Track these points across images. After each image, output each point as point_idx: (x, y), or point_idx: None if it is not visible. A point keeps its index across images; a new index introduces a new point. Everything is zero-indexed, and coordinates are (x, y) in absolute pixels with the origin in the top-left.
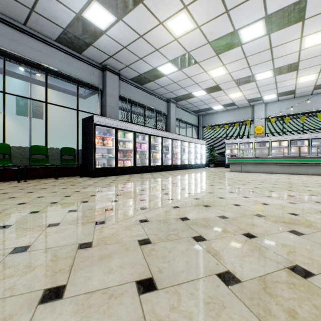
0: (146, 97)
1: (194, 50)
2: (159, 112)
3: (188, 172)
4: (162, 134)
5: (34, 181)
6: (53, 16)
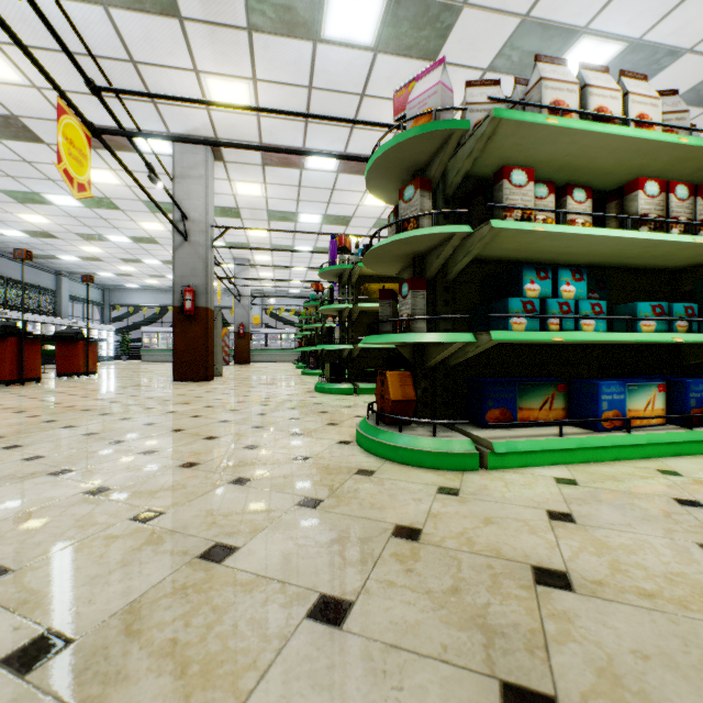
0: (28, 272)
1: (103, 258)
2: (45, 289)
3: None
4: (57, 321)
5: None
6: None
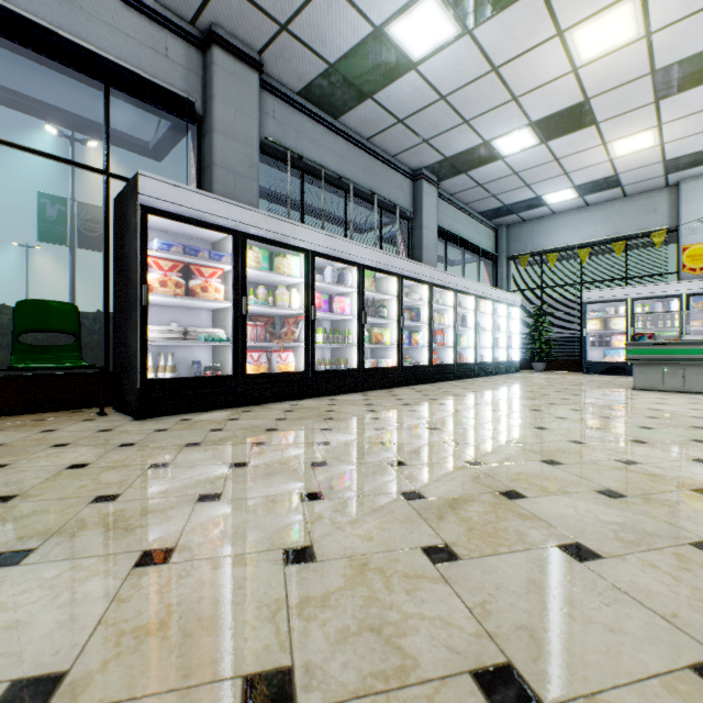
0: (349, 157)
1: None
2: (388, 208)
3: (493, 392)
4: (401, 266)
5: None
6: None
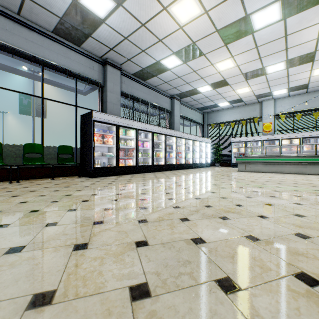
0: (149, 93)
1: (200, 40)
2: (162, 109)
3: (194, 172)
4: (166, 131)
5: (27, 182)
6: (48, 3)
